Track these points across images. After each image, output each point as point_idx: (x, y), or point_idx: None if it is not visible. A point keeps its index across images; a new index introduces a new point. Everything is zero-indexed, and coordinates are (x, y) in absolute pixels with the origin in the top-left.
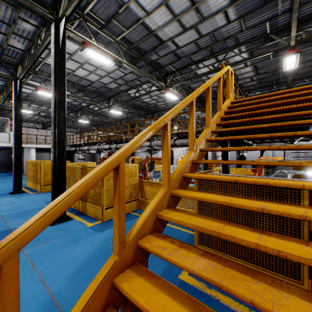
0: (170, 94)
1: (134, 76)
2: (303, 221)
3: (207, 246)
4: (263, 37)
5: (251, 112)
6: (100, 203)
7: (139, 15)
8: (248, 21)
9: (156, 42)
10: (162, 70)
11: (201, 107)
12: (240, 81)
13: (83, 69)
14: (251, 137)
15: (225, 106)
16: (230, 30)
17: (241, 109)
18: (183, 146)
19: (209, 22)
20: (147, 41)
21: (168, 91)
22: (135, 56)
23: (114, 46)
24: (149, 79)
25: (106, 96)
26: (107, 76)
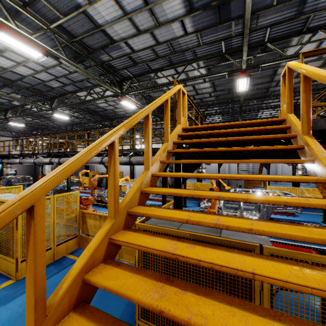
0: (127, 102)
1: (83, 76)
2: (255, 294)
3: (150, 321)
4: (219, 56)
5: (201, 150)
6: (13, 253)
7: (79, 1)
8: (205, 36)
9: (106, 40)
10: (117, 74)
11: (163, 118)
12: (200, 96)
13: (5, 58)
14: (196, 196)
15: (174, 135)
16: (188, 42)
17: (191, 142)
18: (139, 164)
19: (166, 29)
20: (94, 37)
21: (125, 99)
22: (79, 52)
23: (48, 34)
24: (100, 82)
25: (47, 96)
26: (44, 71)
